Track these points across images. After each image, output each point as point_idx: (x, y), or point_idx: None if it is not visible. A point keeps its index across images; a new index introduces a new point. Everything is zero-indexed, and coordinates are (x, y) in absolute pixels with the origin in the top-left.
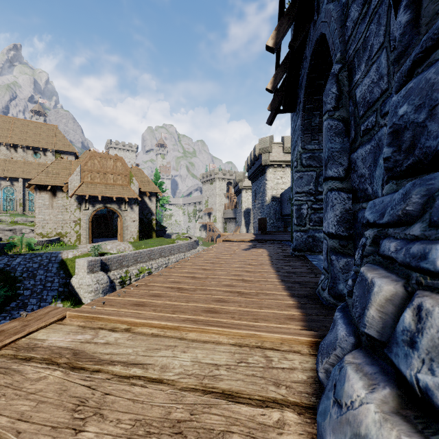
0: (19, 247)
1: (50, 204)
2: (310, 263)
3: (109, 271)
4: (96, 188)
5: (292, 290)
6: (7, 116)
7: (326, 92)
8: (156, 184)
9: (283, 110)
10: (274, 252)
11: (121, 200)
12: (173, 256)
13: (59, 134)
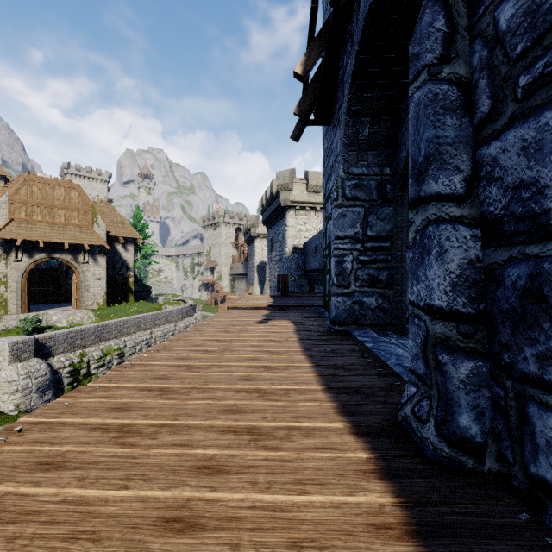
0: None
1: None
2: (360, 345)
3: (51, 357)
4: (35, 229)
5: (353, 414)
6: None
7: (423, 31)
8: (135, 227)
9: (315, 120)
10: (304, 326)
11: (77, 248)
12: (159, 327)
13: None
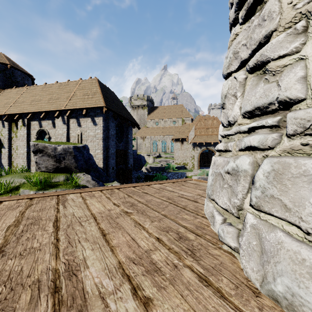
0: (169, 168)
1: (180, 148)
2: None
3: None
4: (202, 138)
5: None
6: (163, 106)
7: None
8: None
9: None
10: None
11: (216, 144)
12: None
13: (183, 109)
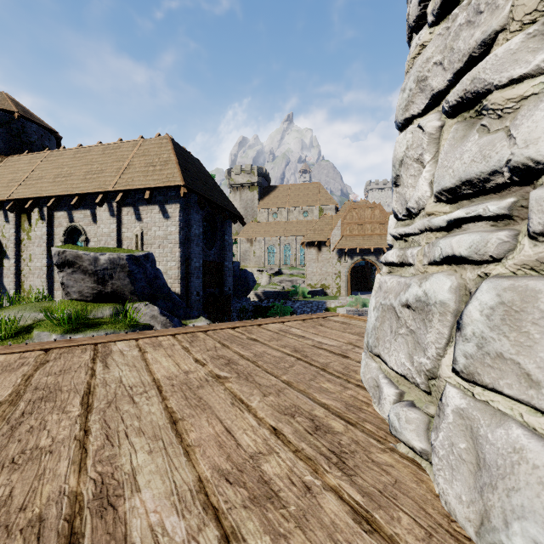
0: (297, 294)
1: (316, 258)
2: None
3: None
4: (354, 240)
5: None
6: (286, 185)
7: None
8: None
9: None
10: None
11: (378, 251)
12: None
13: (322, 190)
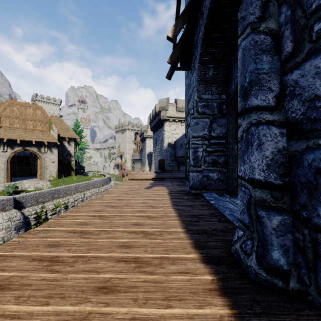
0: None
1: None
2: (207, 202)
3: (23, 208)
4: (15, 132)
5: (202, 248)
6: None
7: (247, 1)
8: (75, 132)
9: (180, 67)
10: (173, 190)
11: (40, 144)
12: (89, 191)
13: None
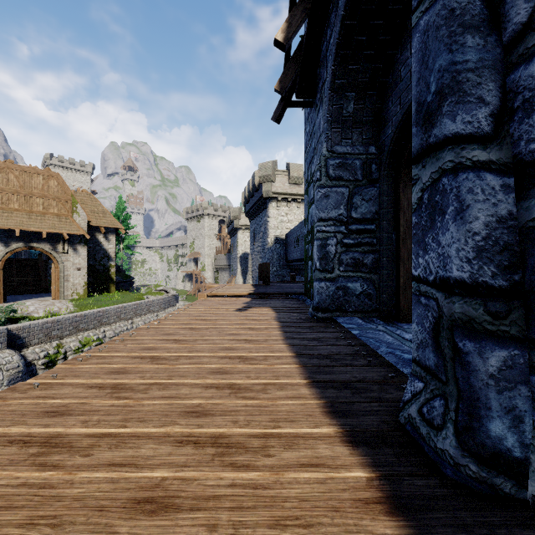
0: None
1: None
2: (346, 332)
3: (25, 348)
4: (11, 217)
5: (344, 415)
6: None
7: None
8: (117, 218)
9: (296, 101)
10: (285, 313)
11: (56, 237)
12: (140, 317)
13: None
